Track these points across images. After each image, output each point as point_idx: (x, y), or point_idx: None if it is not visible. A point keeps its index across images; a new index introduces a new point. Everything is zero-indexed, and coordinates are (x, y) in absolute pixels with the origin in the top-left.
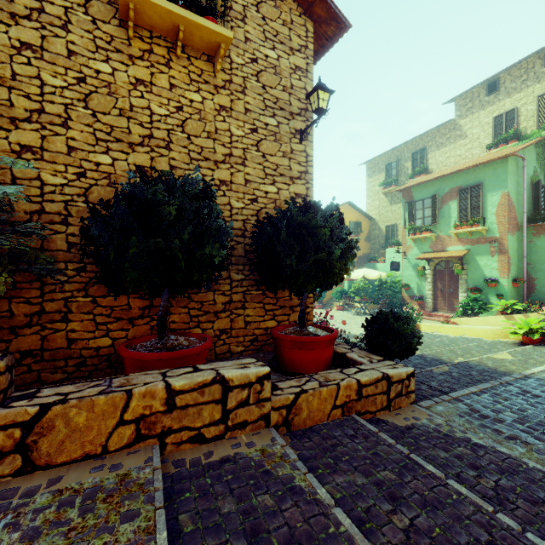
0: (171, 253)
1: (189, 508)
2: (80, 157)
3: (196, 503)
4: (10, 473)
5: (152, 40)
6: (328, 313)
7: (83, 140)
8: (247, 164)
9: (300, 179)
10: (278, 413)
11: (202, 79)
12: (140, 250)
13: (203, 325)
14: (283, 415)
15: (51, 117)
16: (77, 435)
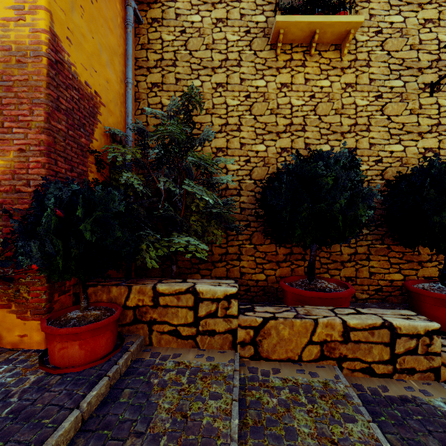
0: (330, 215)
1: (391, 431)
2: (247, 149)
3: (396, 429)
4: (248, 356)
5: (291, 50)
6: None
7: (248, 137)
8: (371, 129)
9: (430, 132)
10: None
11: (330, 67)
12: (308, 213)
13: (331, 272)
14: None
15: (231, 126)
16: (283, 343)
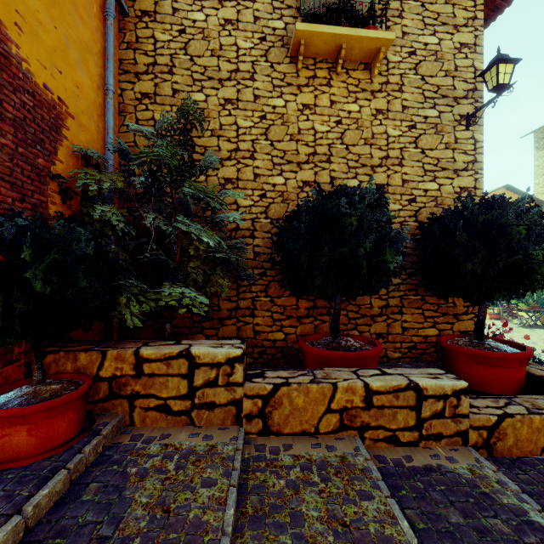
0: (354, 261)
1: (411, 506)
2: (262, 181)
3: (416, 503)
4: (255, 432)
5: (315, 66)
6: (506, 325)
7: (264, 167)
8: (404, 164)
9: (466, 170)
10: (476, 433)
11: (359, 89)
12: (329, 259)
13: (360, 328)
14: (482, 436)
15: (243, 152)
16: (297, 413)
